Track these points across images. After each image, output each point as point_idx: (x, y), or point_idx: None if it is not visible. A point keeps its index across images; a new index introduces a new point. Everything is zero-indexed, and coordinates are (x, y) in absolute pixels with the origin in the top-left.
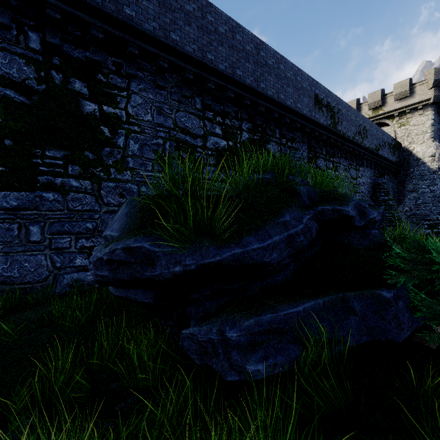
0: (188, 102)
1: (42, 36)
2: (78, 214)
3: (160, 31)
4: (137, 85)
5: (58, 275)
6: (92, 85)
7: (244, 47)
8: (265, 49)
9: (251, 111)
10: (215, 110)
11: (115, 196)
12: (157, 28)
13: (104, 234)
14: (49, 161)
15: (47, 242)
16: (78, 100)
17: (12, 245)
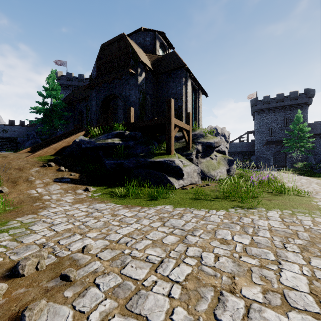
0: None
1: None
2: None
3: None
4: None
5: None
6: None
7: None
8: None
9: None
10: None
11: None
12: None
13: None
14: None
15: None
16: None
17: None
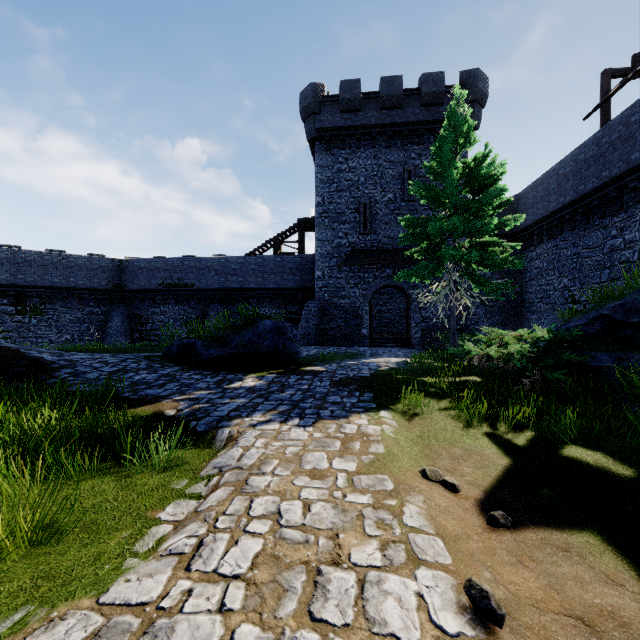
0: None
1: None
2: None
3: None
4: None
5: None
6: None
7: None
8: None
9: None
10: None
11: None
12: None
13: None
14: None
15: None
16: None
17: None
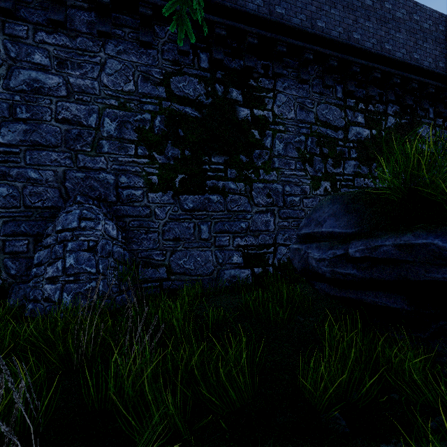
0: (328, 93)
1: (209, 54)
2: (234, 215)
3: (307, 22)
4: (282, 84)
5: (220, 270)
6: (245, 91)
7: (394, 15)
8: (419, 11)
9: (398, 90)
10: (357, 96)
11: (263, 196)
12: (304, 20)
13: (305, 231)
14: (214, 166)
15: (213, 240)
16: (234, 107)
17: (189, 242)
